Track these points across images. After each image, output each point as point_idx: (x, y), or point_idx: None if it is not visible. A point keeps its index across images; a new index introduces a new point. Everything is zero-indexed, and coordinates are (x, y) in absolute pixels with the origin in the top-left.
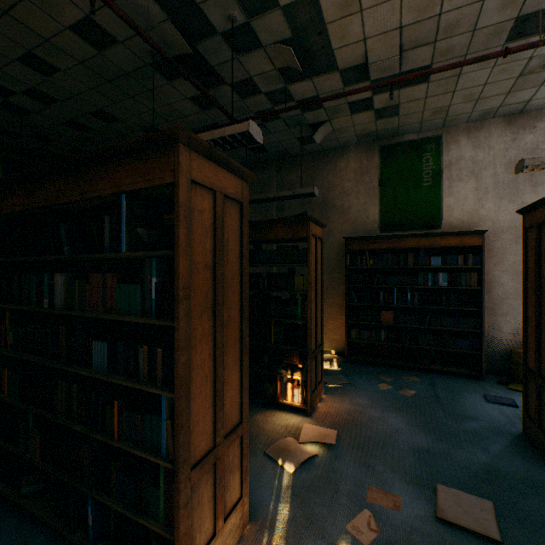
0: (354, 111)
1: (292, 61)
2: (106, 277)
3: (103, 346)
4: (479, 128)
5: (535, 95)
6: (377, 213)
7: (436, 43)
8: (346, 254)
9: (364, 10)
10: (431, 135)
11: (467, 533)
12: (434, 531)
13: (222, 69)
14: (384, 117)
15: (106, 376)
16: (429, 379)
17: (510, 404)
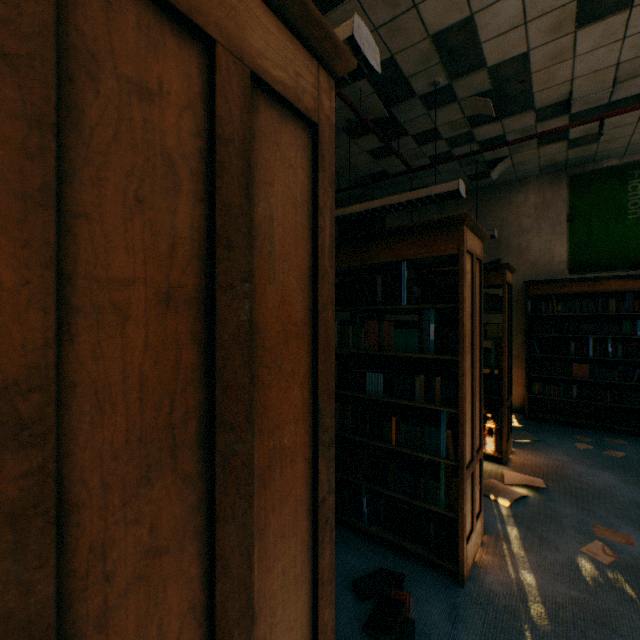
0: (542, 144)
1: (486, 110)
2: (381, 323)
3: (376, 376)
4: None
5: None
6: (565, 252)
7: None
8: (526, 299)
9: (577, 56)
10: (639, 159)
11: None
12: None
13: (409, 124)
14: (578, 146)
15: (386, 398)
16: (639, 443)
17: None
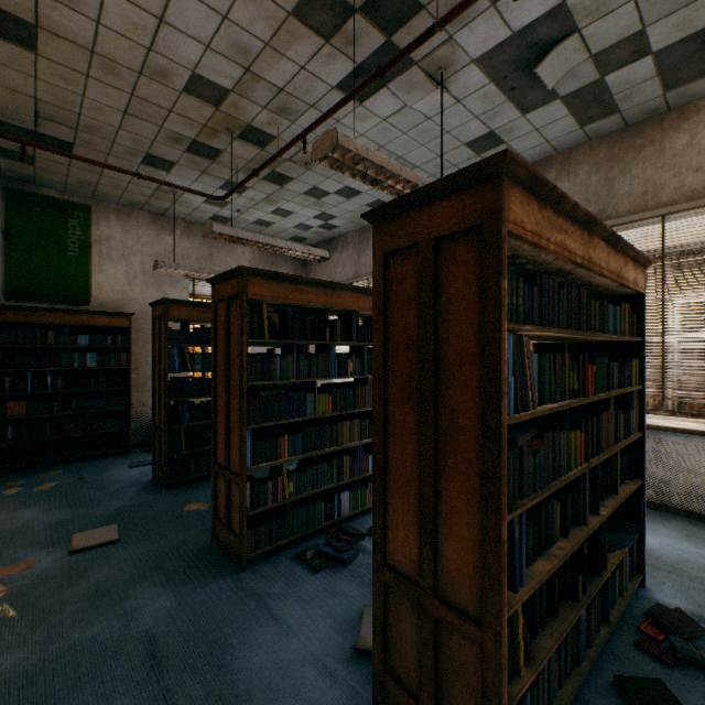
0: None
1: None
2: None
3: None
4: (130, 214)
5: (172, 208)
6: (2, 274)
7: (79, 131)
8: None
9: None
10: (80, 202)
11: (96, 548)
12: (68, 561)
13: None
14: (14, 159)
15: None
16: (76, 467)
17: (150, 463)
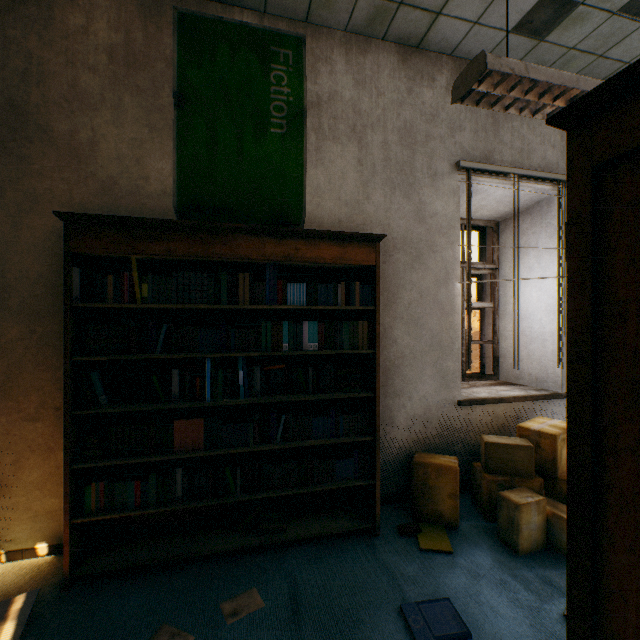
0: None
1: None
2: None
3: None
4: (365, 50)
5: (451, 0)
6: (172, 173)
7: None
8: (66, 263)
9: None
10: (286, 30)
11: None
12: None
13: None
14: None
15: None
16: (286, 583)
17: (458, 632)
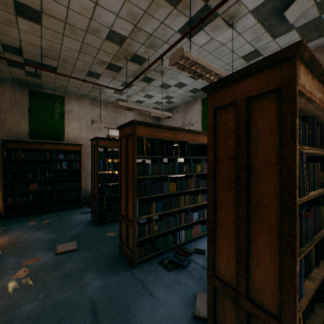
0: (11, 65)
1: None
2: None
3: None
4: (81, 99)
5: (99, 96)
6: (28, 127)
7: (59, 61)
8: (3, 150)
9: (21, 30)
10: (60, 95)
11: (67, 252)
12: (55, 258)
13: None
14: (32, 76)
15: None
16: (58, 213)
17: (89, 212)
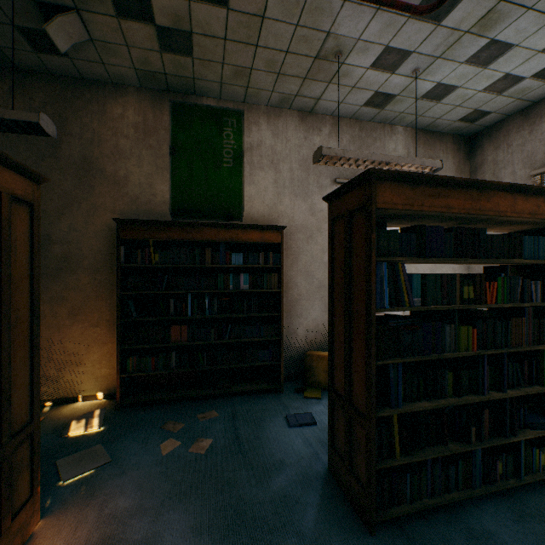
0: (124, 13)
1: None
2: None
3: None
4: (279, 116)
5: (324, 94)
6: (168, 191)
7: None
8: (118, 244)
9: None
10: (233, 108)
11: None
12: None
13: None
14: (174, 51)
15: None
16: (230, 408)
17: (310, 422)
